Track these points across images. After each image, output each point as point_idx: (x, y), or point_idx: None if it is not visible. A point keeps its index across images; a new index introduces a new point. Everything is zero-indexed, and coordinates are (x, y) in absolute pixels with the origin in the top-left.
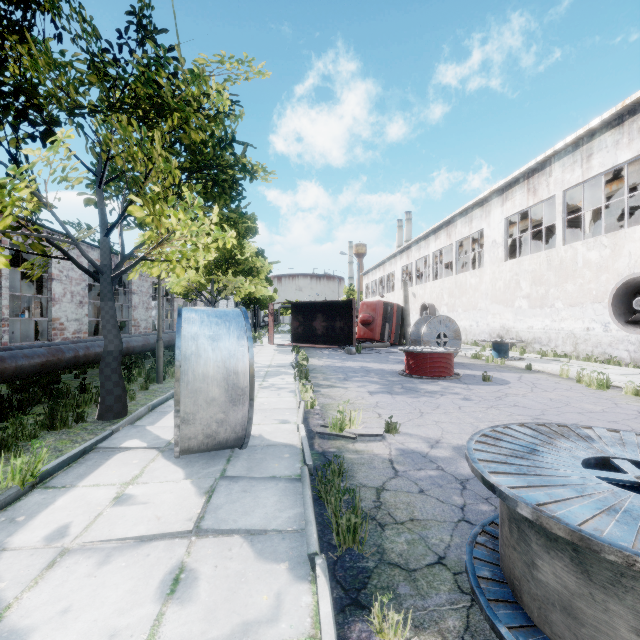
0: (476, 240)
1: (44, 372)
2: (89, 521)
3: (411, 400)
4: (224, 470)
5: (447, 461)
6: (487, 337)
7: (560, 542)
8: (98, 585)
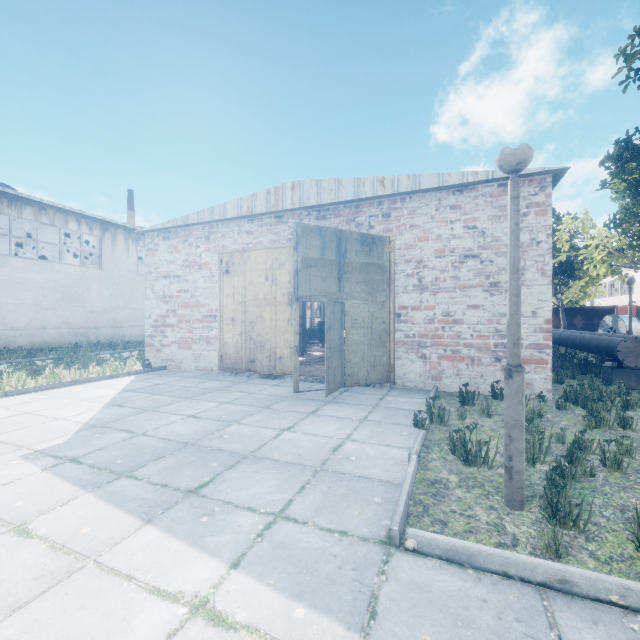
0: None
1: None
2: None
3: None
4: None
5: None
6: None
7: None
8: None
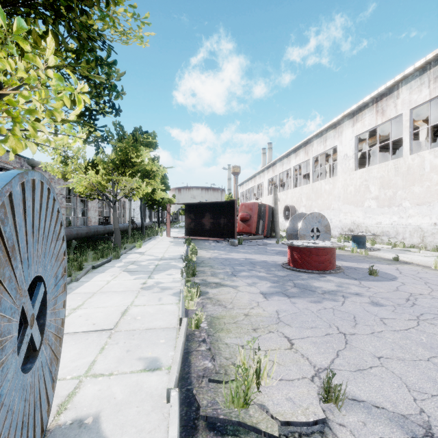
0: (326, 157)
1: None
2: None
3: (315, 307)
4: None
5: None
6: (339, 231)
7: None
8: None
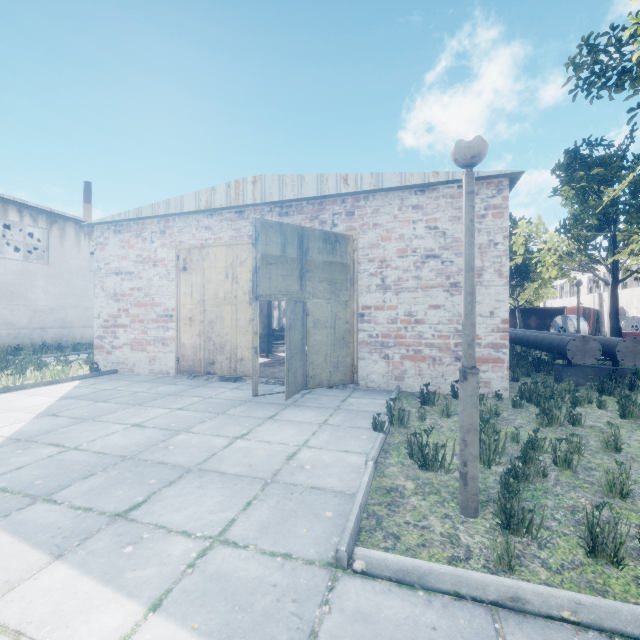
0: None
1: None
2: None
3: None
4: None
5: None
6: None
7: None
8: None
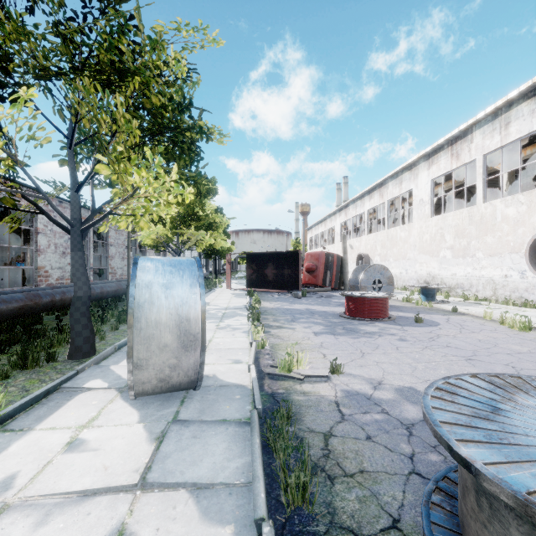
0: (405, 199)
1: (22, 315)
2: (37, 470)
3: (352, 341)
4: (177, 412)
5: (391, 404)
6: (415, 283)
7: None
8: None
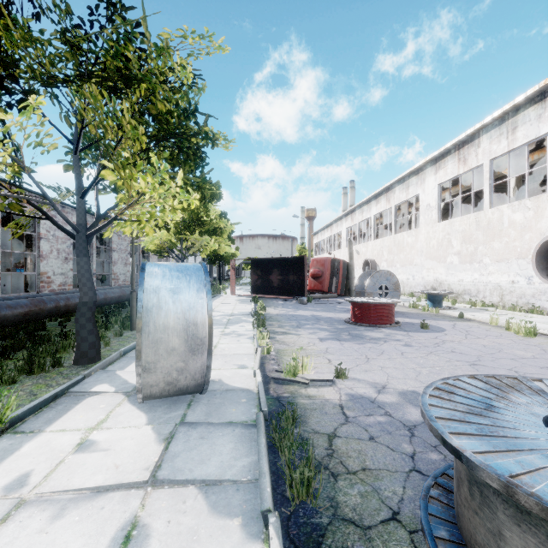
0: (412, 204)
1: (27, 321)
2: (50, 469)
3: (357, 346)
4: (184, 415)
5: (394, 407)
6: (422, 289)
7: (534, 516)
8: (48, 543)
